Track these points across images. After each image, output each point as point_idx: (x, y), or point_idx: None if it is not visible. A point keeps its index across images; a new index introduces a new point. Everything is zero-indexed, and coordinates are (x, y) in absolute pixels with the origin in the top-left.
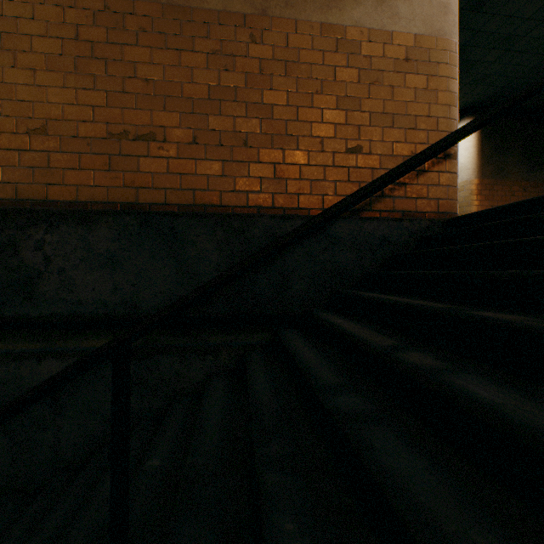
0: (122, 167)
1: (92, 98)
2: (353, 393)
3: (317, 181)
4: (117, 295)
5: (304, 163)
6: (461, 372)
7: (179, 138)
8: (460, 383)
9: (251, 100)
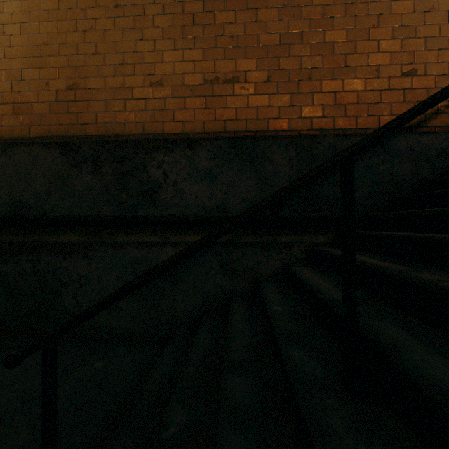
0: (214, 105)
1: (193, 55)
2: None
3: (373, 104)
4: (213, 201)
5: (361, 89)
6: None
7: (256, 79)
8: None
9: (314, 41)
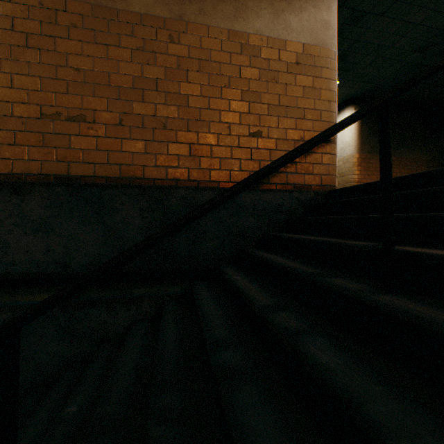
0: (55, 144)
1: (26, 82)
2: (235, 348)
3: (225, 159)
4: (50, 256)
5: (215, 144)
6: (314, 334)
7: (107, 120)
8: (308, 347)
9: (170, 90)
